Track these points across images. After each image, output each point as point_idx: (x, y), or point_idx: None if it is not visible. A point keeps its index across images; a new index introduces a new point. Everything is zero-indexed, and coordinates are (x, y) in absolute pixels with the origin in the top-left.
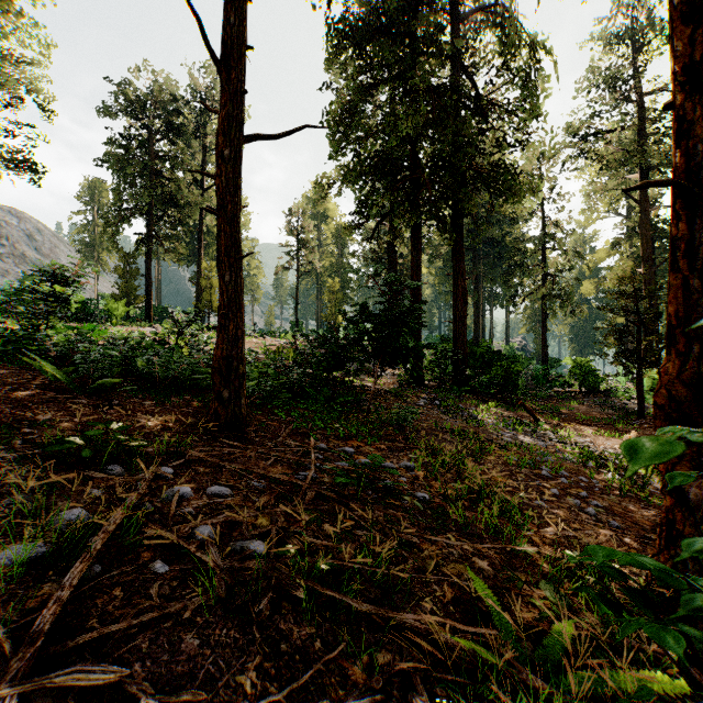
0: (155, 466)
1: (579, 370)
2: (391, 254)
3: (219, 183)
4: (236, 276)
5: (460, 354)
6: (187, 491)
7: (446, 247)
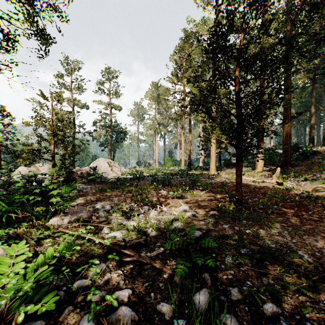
0: None
1: None
2: None
3: None
4: None
5: None
6: None
7: None
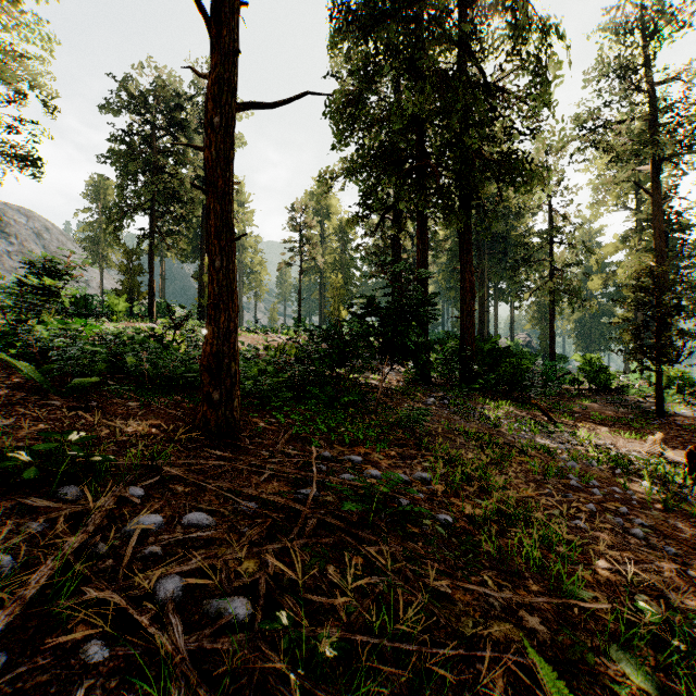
0: (105, 497)
1: (589, 367)
2: (395, 248)
3: (208, 156)
4: (228, 261)
5: (468, 350)
6: (156, 521)
7: (450, 242)
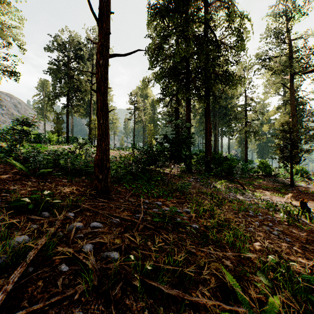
0: (63, 214)
1: (262, 165)
2: (176, 112)
3: (97, 77)
4: (105, 120)
5: (208, 158)
6: (80, 225)
7: (201, 110)
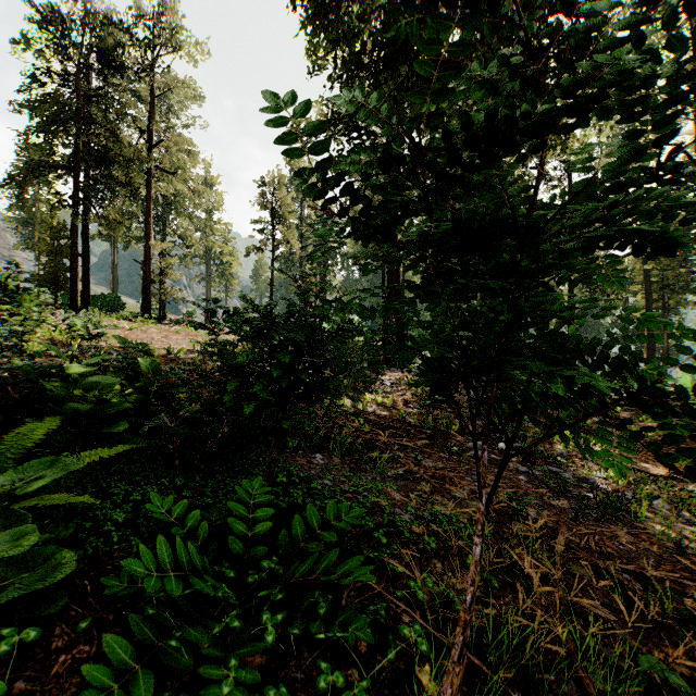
0: None
1: None
2: None
3: None
4: None
5: None
6: None
7: None
